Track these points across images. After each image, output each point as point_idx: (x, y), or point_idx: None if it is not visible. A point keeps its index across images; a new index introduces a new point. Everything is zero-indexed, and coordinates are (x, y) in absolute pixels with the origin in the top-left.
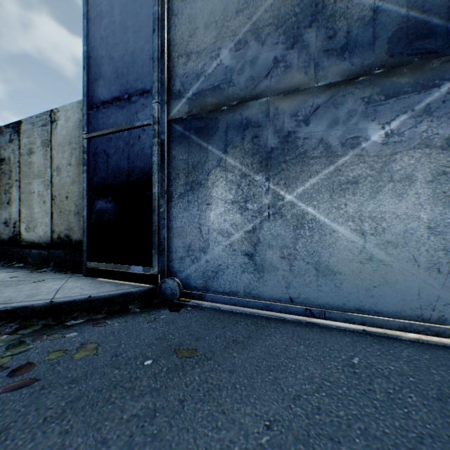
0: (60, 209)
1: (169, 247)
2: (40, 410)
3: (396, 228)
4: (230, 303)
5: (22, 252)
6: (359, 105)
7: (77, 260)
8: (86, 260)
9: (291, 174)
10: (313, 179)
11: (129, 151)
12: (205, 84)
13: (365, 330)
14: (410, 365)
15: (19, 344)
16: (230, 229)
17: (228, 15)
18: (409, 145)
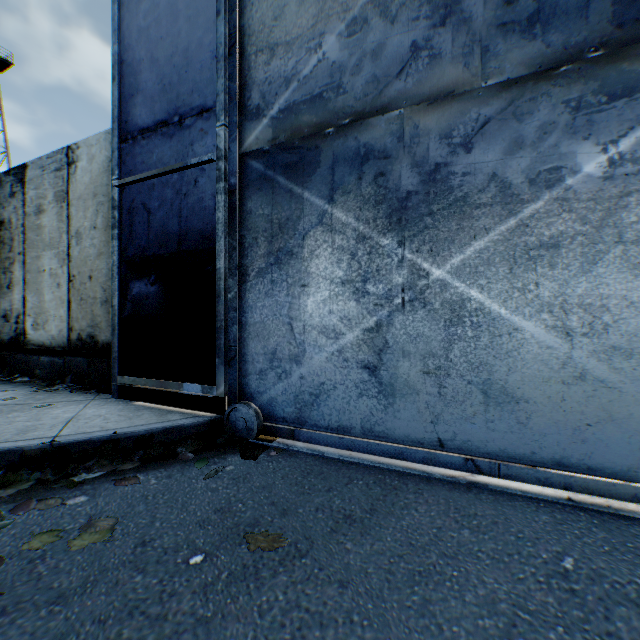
0: (81, 295)
1: (243, 354)
2: None
3: (628, 323)
4: (340, 445)
5: (27, 360)
6: (561, 113)
7: (105, 373)
8: (117, 373)
9: (441, 234)
10: (480, 242)
11: (180, 204)
12: (299, 94)
13: (573, 499)
14: None
15: None
16: (340, 326)
17: None
18: None
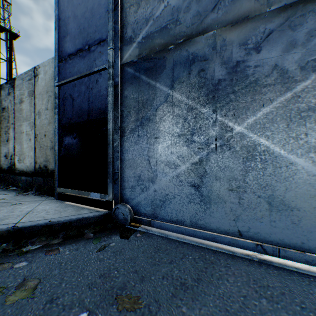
0: (40, 144)
1: (122, 176)
2: None
3: None
4: (177, 231)
5: (15, 178)
6: None
7: (52, 186)
8: (57, 186)
9: (240, 105)
10: (266, 108)
11: (89, 94)
12: (153, 27)
13: None
14: None
15: None
16: (177, 161)
17: None
18: None
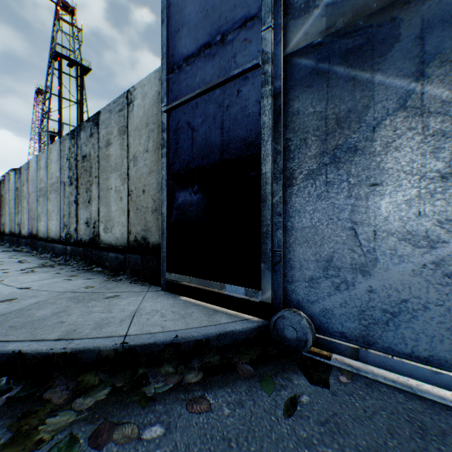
0: (136, 205)
1: (288, 259)
2: None
3: None
4: (433, 381)
5: (100, 255)
6: None
7: (154, 269)
8: (164, 270)
9: None
10: None
11: (222, 116)
12: None
13: None
14: None
15: (65, 450)
16: (436, 231)
17: None
18: None
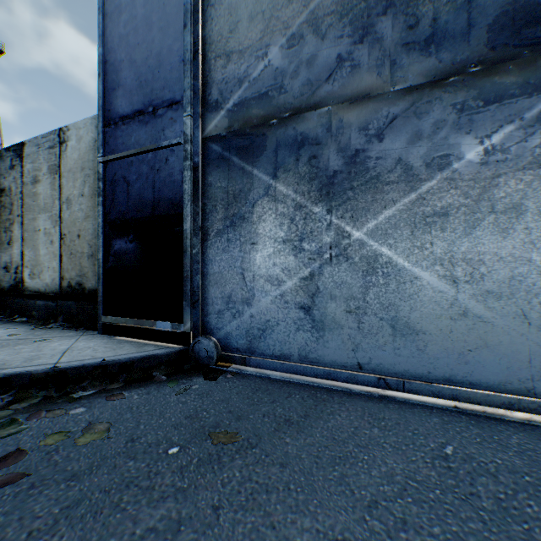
0: (71, 250)
1: (204, 297)
2: (24, 521)
3: (499, 273)
4: (282, 369)
5: (25, 304)
6: (449, 113)
7: (91, 314)
8: (101, 314)
9: (360, 205)
10: (389, 211)
11: (154, 177)
12: (249, 92)
13: (458, 406)
14: (523, 457)
15: (9, 424)
16: (282, 275)
17: (279, 3)
18: (517, 164)
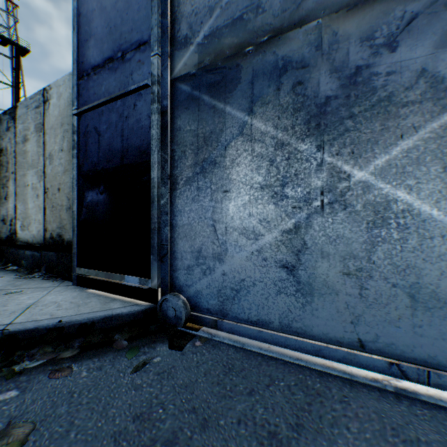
0: (53, 203)
1: (173, 251)
2: None
3: None
4: (259, 338)
5: (17, 253)
6: None
7: (68, 265)
8: (75, 265)
9: (363, 136)
10: (407, 141)
11: (122, 125)
12: (221, 19)
13: None
14: None
15: None
16: (259, 227)
17: None
18: None
